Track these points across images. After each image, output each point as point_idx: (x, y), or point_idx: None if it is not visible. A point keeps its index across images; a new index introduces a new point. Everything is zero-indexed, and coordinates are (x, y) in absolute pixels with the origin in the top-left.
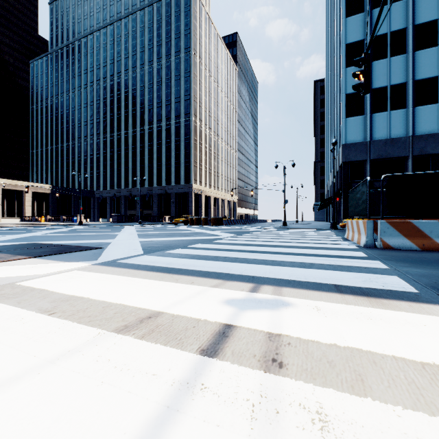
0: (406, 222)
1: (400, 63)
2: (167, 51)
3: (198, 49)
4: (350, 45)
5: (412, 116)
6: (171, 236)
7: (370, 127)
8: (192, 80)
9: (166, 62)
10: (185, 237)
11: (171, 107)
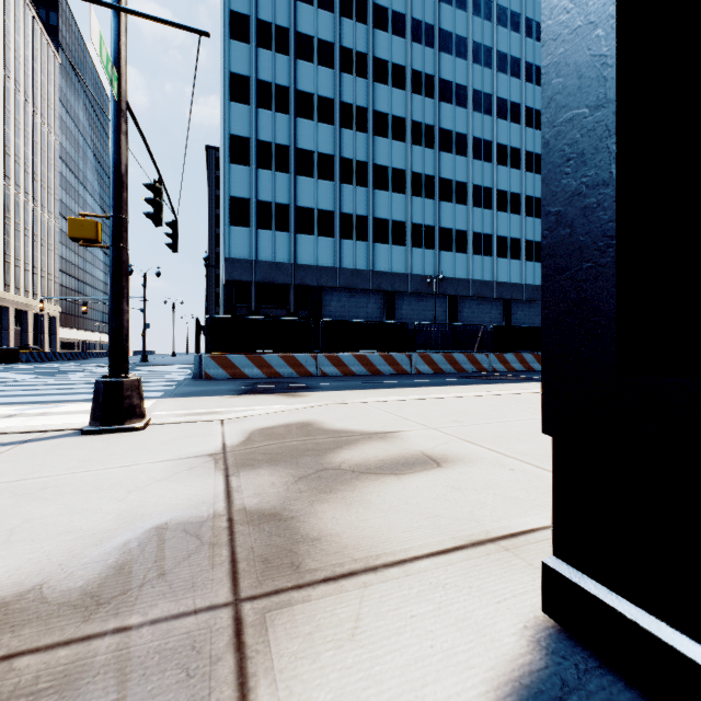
0: (223, 356)
1: (285, 182)
2: None
3: None
4: (235, 138)
5: (294, 242)
6: None
7: (255, 244)
8: None
9: None
10: None
11: None
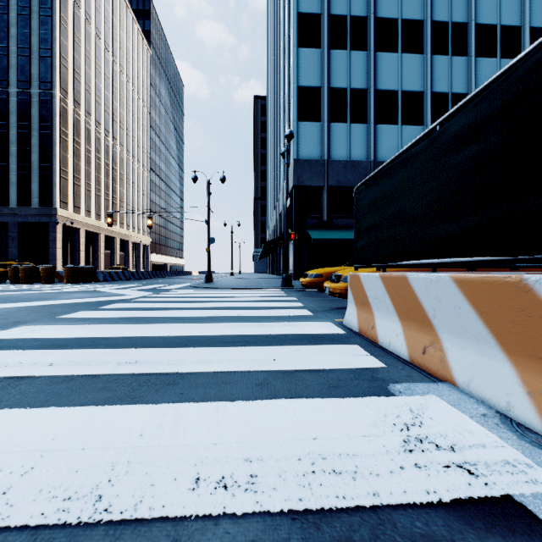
0: None
1: (361, 62)
2: None
3: None
4: (304, 16)
5: (374, 135)
6: None
7: (328, 140)
8: (56, 25)
9: None
10: None
11: (8, 61)
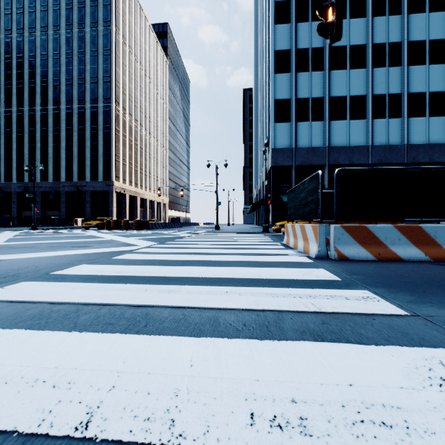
0: (361, 227)
1: (319, 79)
2: (80, 19)
3: (121, 26)
4: (279, 52)
5: (328, 128)
6: (54, 248)
7: (295, 134)
8: (113, 60)
9: (78, 31)
10: (74, 250)
11: (85, 87)
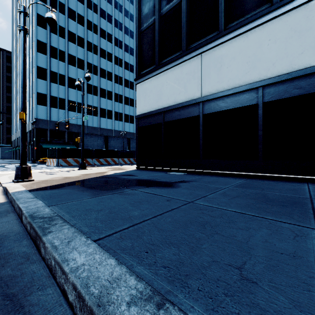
0: (66, 159)
1: (63, 89)
2: None
3: None
4: (40, 68)
5: (67, 114)
6: None
7: (50, 113)
8: None
9: None
10: None
11: None
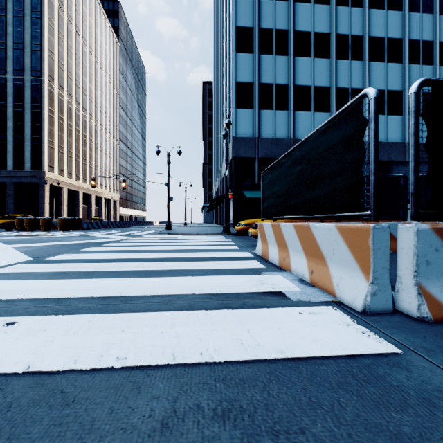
0: None
1: (284, 64)
2: None
3: None
4: (241, 29)
5: (293, 119)
6: None
7: (258, 123)
8: (45, 25)
9: None
10: None
11: (6, 53)
